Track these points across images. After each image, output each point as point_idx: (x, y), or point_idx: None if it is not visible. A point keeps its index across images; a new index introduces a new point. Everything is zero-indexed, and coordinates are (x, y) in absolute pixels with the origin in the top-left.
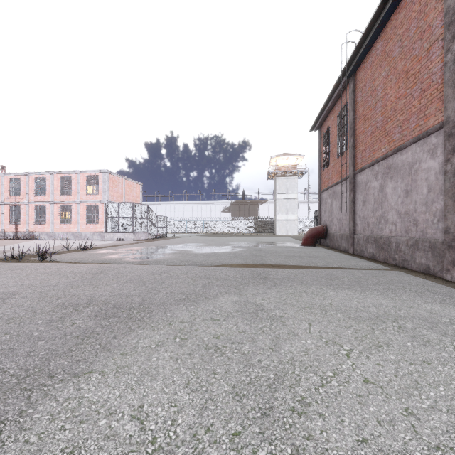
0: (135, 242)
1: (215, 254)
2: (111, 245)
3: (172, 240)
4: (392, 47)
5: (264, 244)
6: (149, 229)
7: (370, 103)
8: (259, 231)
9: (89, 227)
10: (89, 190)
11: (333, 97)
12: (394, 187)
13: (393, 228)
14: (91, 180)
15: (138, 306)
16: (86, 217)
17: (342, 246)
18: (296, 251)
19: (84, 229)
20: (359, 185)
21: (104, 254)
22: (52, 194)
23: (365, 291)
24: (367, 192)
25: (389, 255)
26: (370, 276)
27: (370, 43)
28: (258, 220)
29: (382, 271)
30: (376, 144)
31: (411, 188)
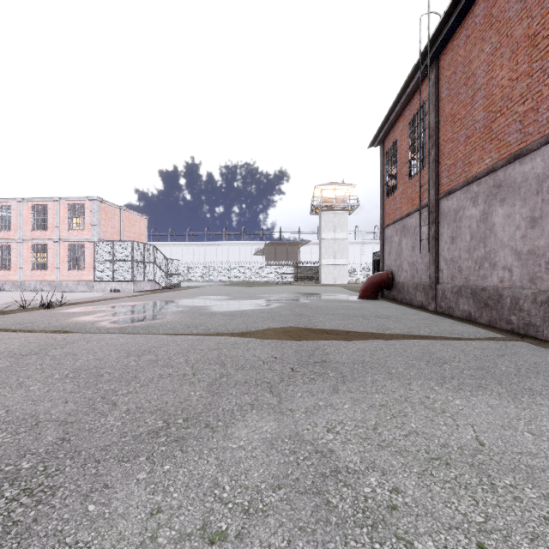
0: (134, 295)
1: (241, 313)
2: (97, 299)
3: (186, 291)
4: (505, 5)
5: (309, 296)
6: (156, 277)
7: (463, 96)
8: (300, 279)
9: (73, 274)
10: (75, 225)
11: (404, 95)
12: (509, 214)
13: (506, 275)
14: (75, 210)
15: (33, 465)
16: (68, 260)
17: (416, 300)
18: (354, 307)
19: (66, 276)
20: (444, 214)
21: (75, 314)
22: (20, 229)
23: (517, 394)
24: (459, 224)
25: (500, 316)
26: (495, 356)
27: (466, 8)
28: (299, 266)
29: (503, 344)
30: (474, 154)
31: (543, 214)
